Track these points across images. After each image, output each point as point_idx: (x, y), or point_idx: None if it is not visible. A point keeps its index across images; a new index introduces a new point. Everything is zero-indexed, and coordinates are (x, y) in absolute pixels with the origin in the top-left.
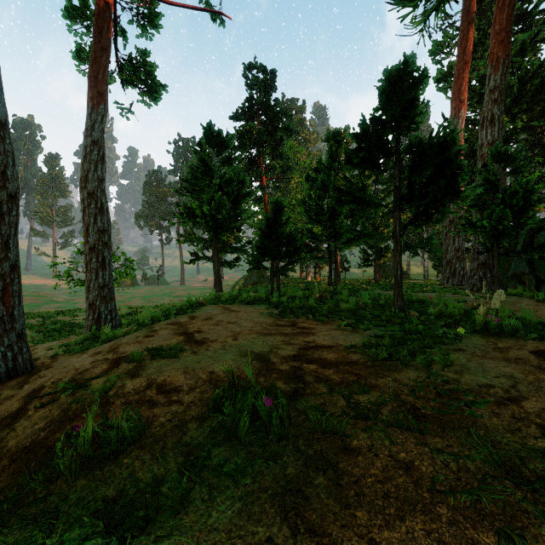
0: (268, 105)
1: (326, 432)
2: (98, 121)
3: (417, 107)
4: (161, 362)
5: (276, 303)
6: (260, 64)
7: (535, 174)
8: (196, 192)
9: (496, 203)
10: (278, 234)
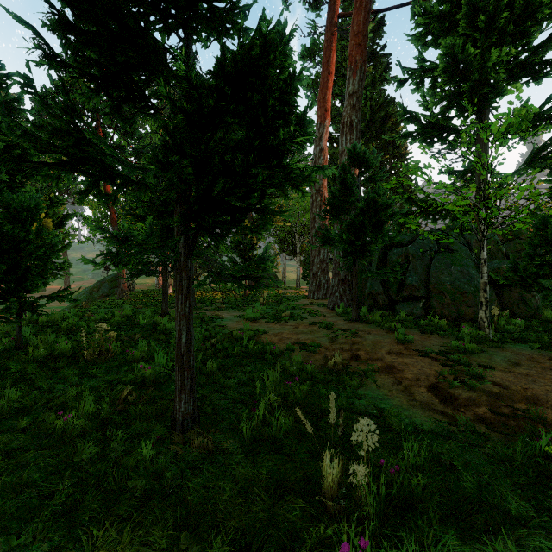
0: None
1: None
2: None
3: None
4: None
5: None
6: None
7: (392, 182)
8: None
9: (355, 213)
10: None
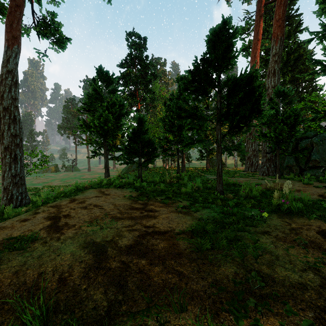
0: (142, 59)
1: None
2: (12, 56)
3: (232, 52)
4: (6, 256)
5: (138, 187)
6: (136, 32)
7: (301, 105)
8: (91, 111)
9: (278, 122)
10: (141, 139)
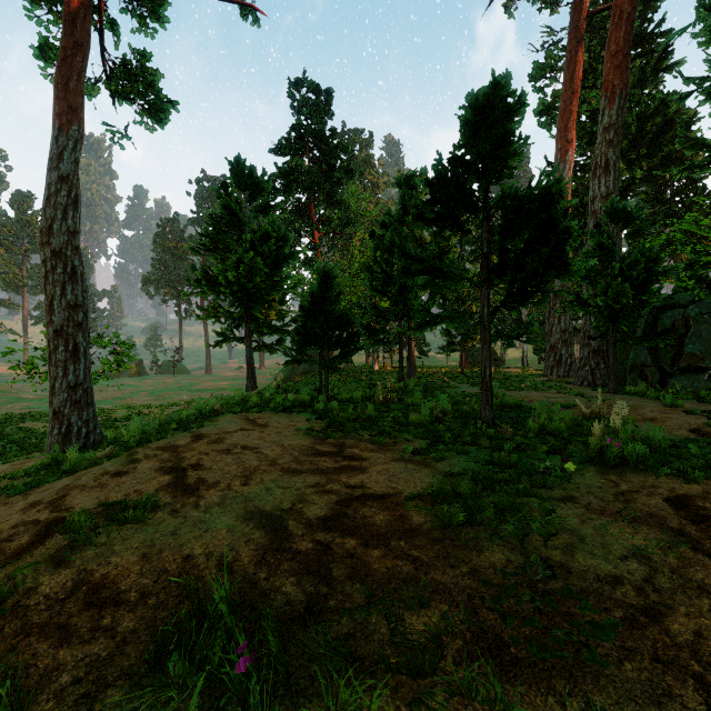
0: (322, 136)
1: None
2: (69, 148)
3: (512, 146)
4: (116, 532)
5: (322, 411)
6: (310, 80)
7: (660, 239)
8: (219, 250)
9: (613, 274)
10: (327, 314)
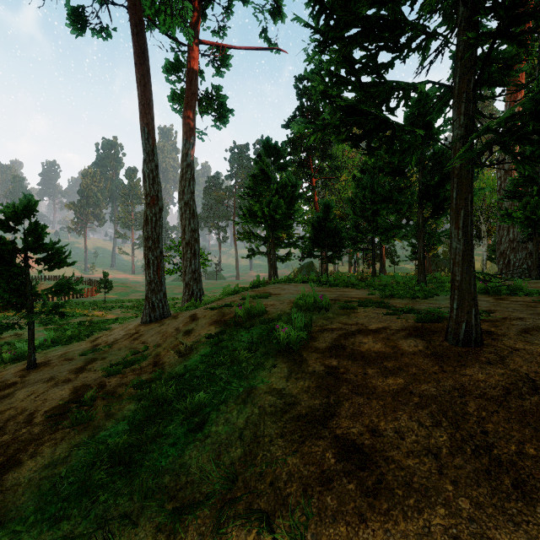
0: (317, 111)
1: (347, 309)
2: (190, 149)
3: (433, 129)
4: (259, 299)
5: (325, 282)
6: None
7: None
8: (256, 196)
9: (533, 194)
10: (327, 229)
